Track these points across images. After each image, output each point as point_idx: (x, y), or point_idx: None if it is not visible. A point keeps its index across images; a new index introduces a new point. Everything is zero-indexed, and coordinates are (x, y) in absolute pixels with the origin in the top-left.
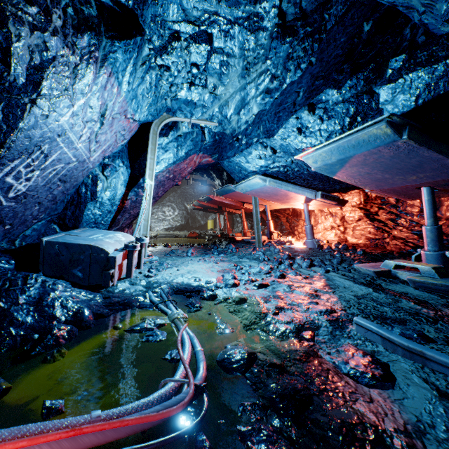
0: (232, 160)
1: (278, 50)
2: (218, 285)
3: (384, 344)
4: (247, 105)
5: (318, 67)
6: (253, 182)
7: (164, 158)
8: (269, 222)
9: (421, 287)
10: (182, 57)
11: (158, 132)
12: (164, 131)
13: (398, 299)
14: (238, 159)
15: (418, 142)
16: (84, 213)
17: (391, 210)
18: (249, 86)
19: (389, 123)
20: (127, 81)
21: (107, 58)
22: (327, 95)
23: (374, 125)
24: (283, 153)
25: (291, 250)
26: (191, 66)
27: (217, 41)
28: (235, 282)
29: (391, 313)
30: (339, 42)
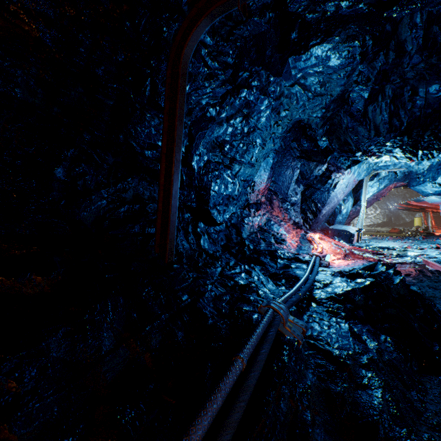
0: (415, 188)
1: None
2: (398, 247)
3: None
4: (421, 163)
5: None
6: (432, 199)
7: (371, 191)
8: None
9: None
10: None
11: (368, 180)
12: (371, 178)
13: None
14: (419, 188)
15: None
16: (336, 219)
17: None
18: None
19: None
20: (356, 172)
21: (352, 171)
22: None
23: None
24: None
25: None
26: None
27: None
28: (406, 247)
29: None
30: None
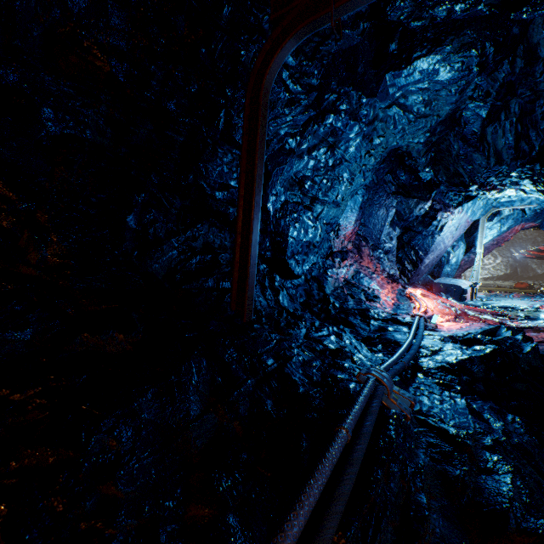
0: None
1: None
2: (526, 307)
3: None
4: None
5: None
6: None
7: (489, 234)
8: None
9: None
10: None
11: (485, 220)
12: (489, 218)
13: None
14: None
15: None
16: (442, 270)
17: None
18: None
19: None
20: (470, 210)
21: (464, 209)
22: None
23: None
24: None
25: None
26: None
27: None
28: (538, 307)
29: None
30: None
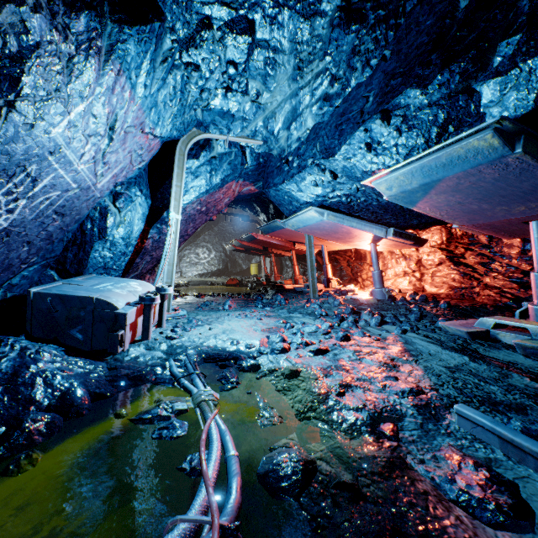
0: (280, 188)
1: (340, 42)
2: (262, 350)
3: (503, 448)
4: (299, 117)
5: (395, 62)
6: (307, 216)
7: (194, 185)
8: (327, 266)
9: (533, 355)
10: (214, 53)
11: (187, 152)
12: (194, 151)
13: (506, 372)
14: (288, 187)
15: (537, 158)
16: (90, 256)
17: (481, 251)
18: (302, 92)
19: (497, 130)
20: (143, 83)
21: (114, 49)
22: (407, 97)
23: (475, 134)
24: (346, 178)
25: (355, 303)
26: (227, 65)
27: (261, 30)
28: (284, 346)
29: (501, 394)
30: (424, 26)
